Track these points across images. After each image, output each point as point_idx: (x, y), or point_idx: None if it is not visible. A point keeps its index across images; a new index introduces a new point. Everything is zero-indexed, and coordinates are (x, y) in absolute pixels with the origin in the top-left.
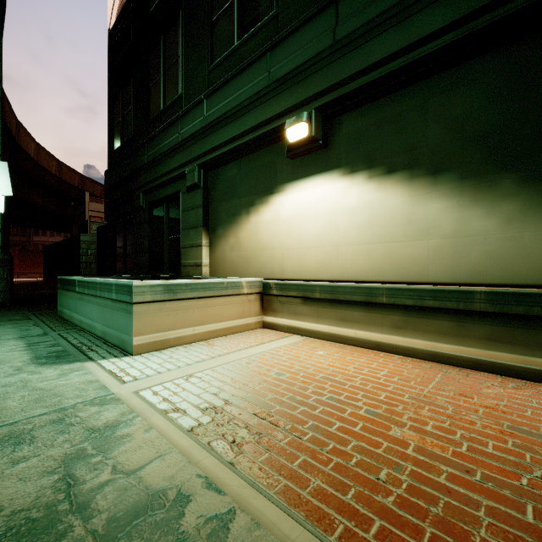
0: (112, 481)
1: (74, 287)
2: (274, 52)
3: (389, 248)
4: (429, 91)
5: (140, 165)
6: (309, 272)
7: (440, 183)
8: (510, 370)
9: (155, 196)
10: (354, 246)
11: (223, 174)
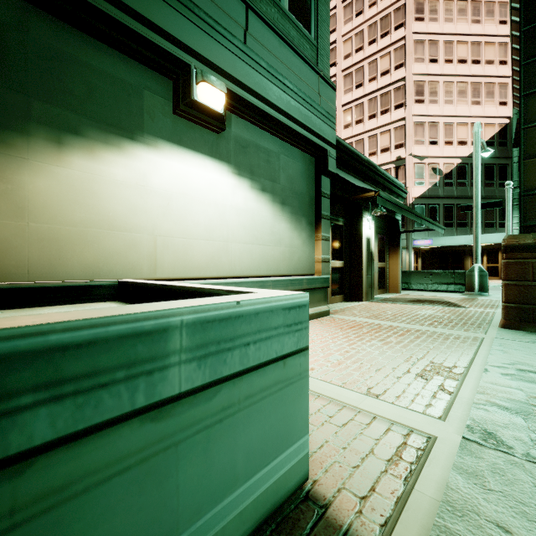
0: (532, 394)
1: None
2: None
3: (263, 249)
4: (281, 149)
5: None
6: (197, 268)
7: (285, 212)
8: (312, 316)
9: None
10: (241, 244)
11: None
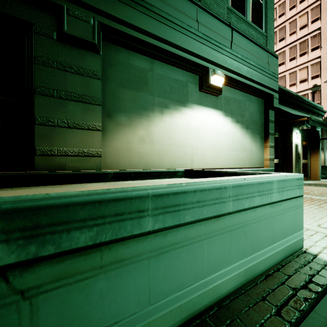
0: None
1: None
2: (201, 12)
3: (237, 154)
4: (246, 98)
5: None
6: (208, 164)
7: (248, 132)
8: None
9: None
10: (227, 151)
11: (129, 59)
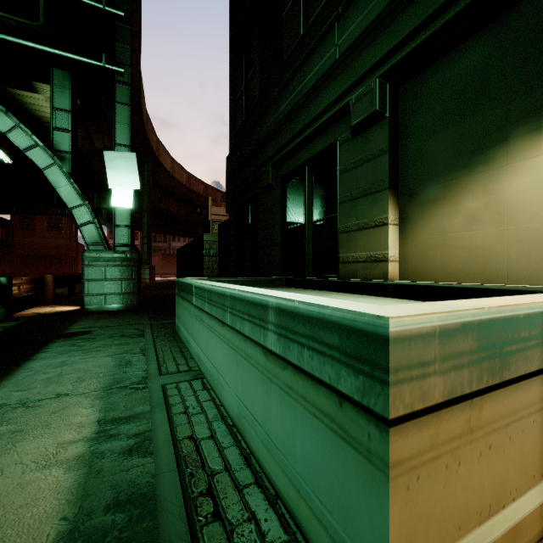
0: None
1: (190, 296)
2: None
3: None
4: None
5: (268, 130)
6: None
7: None
8: None
9: (290, 165)
10: None
11: (442, 74)
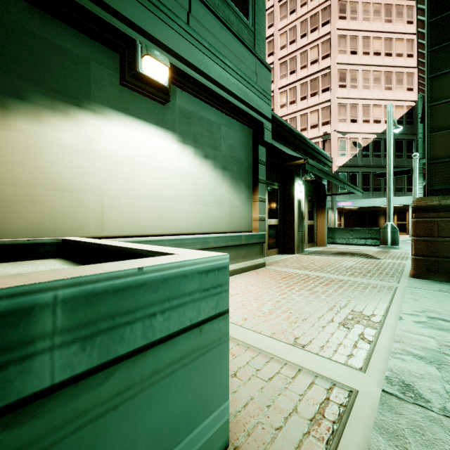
0: (443, 341)
1: None
2: None
3: (205, 209)
4: (222, 121)
5: None
6: (144, 226)
7: (226, 176)
8: (250, 268)
9: None
10: (185, 204)
11: None
